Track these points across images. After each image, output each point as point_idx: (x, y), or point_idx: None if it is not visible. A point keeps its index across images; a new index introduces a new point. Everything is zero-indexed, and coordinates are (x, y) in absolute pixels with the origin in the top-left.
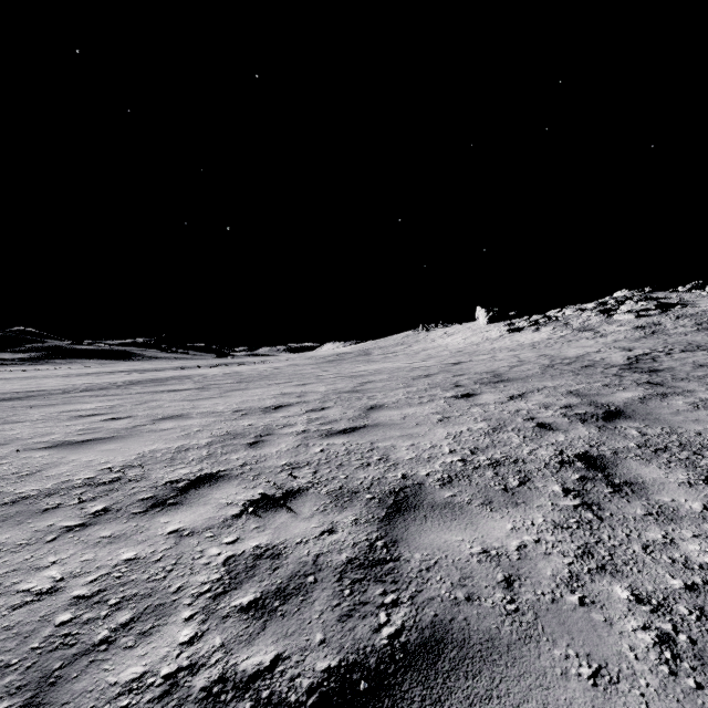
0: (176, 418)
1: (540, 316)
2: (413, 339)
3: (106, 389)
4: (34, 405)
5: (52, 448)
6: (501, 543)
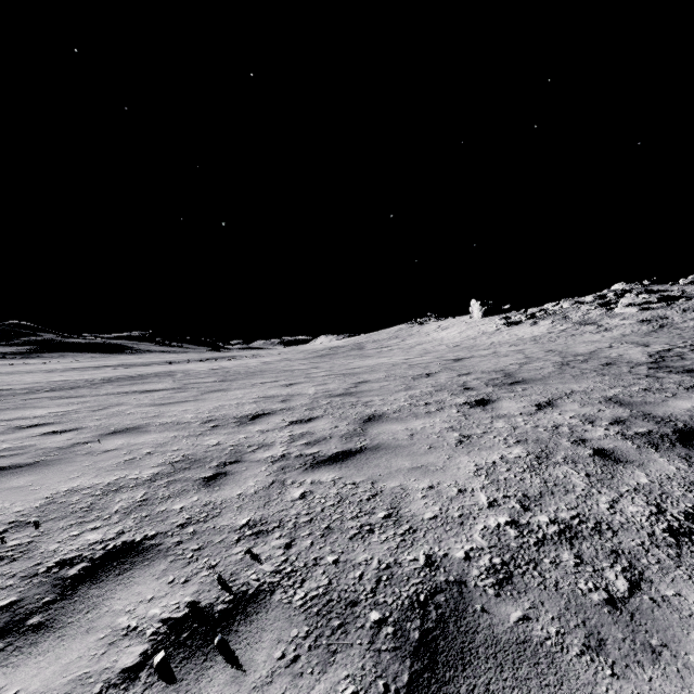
0: (130, 432)
1: (537, 310)
2: (406, 332)
3: (76, 389)
4: None
5: None
6: None
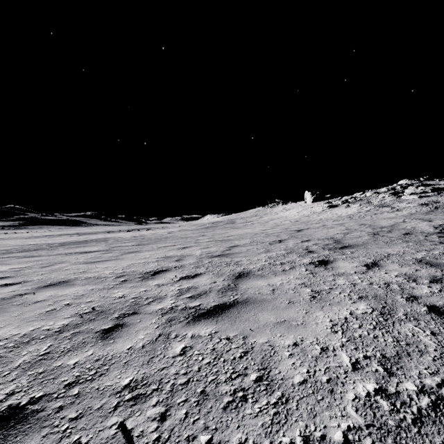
0: (60, 285)
1: (349, 197)
2: (262, 212)
3: (38, 250)
4: None
5: None
6: None
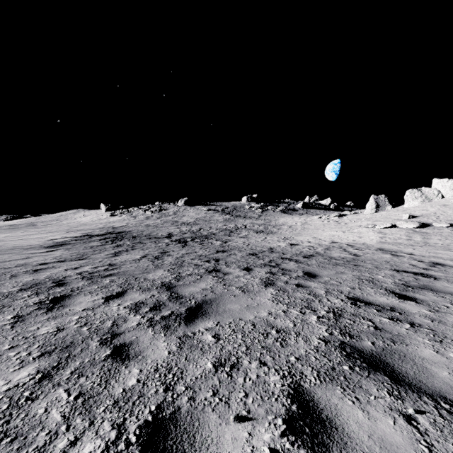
0: None
1: (125, 210)
2: (64, 217)
3: None
4: None
5: None
6: (60, 238)
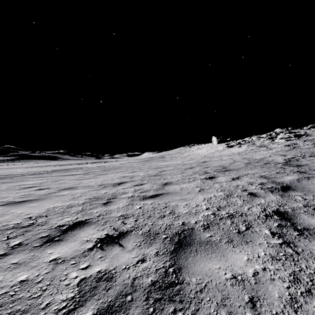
0: (70, 189)
1: (241, 140)
2: (183, 150)
3: (41, 174)
4: (5, 182)
5: (5, 205)
6: (243, 271)
